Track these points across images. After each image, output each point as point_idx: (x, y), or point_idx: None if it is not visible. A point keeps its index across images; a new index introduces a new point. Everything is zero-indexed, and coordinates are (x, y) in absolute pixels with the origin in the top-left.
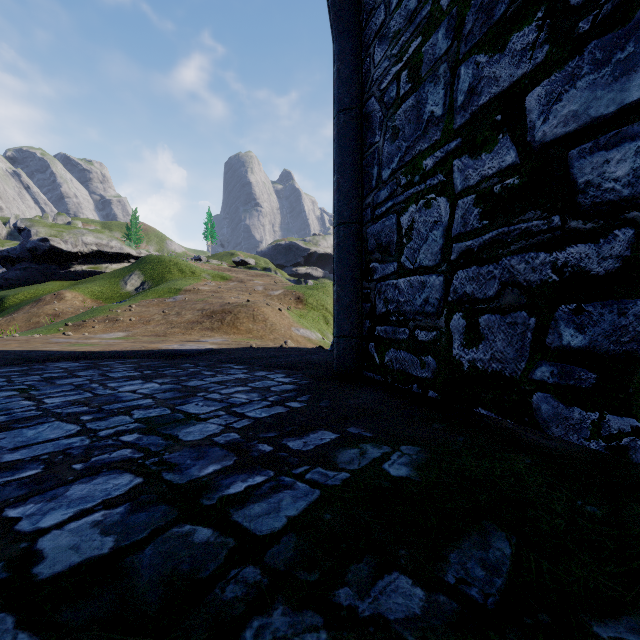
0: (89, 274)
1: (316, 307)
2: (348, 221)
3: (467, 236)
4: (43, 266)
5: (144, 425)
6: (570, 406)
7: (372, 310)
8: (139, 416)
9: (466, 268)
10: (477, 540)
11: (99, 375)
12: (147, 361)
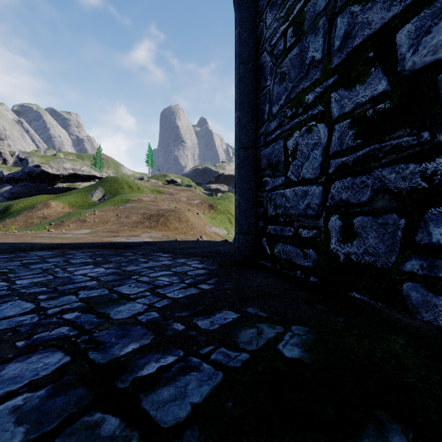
0: (67, 189)
1: (223, 212)
2: (246, 146)
3: (343, 153)
4: (37, 184)
5: (85, 304)
6: (439, 295)
7: (264, 213)
8: (83, 296)
9: (342, 179)
10: (375, 435)
11: (63, 261)
12: (100, 250)
